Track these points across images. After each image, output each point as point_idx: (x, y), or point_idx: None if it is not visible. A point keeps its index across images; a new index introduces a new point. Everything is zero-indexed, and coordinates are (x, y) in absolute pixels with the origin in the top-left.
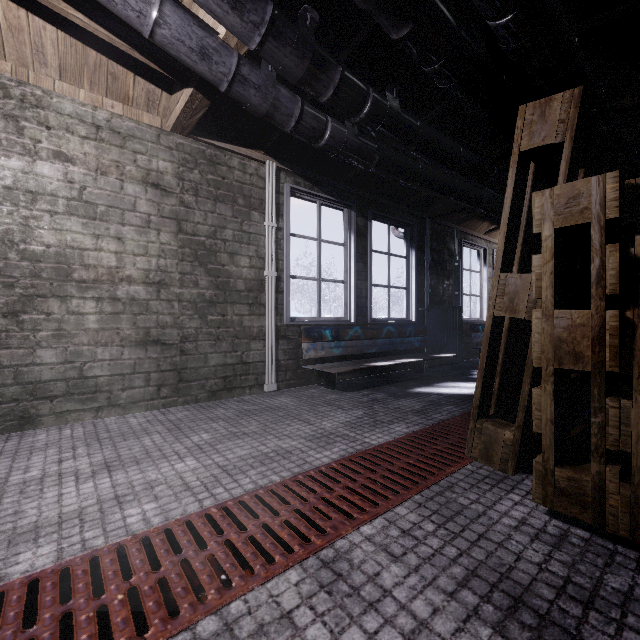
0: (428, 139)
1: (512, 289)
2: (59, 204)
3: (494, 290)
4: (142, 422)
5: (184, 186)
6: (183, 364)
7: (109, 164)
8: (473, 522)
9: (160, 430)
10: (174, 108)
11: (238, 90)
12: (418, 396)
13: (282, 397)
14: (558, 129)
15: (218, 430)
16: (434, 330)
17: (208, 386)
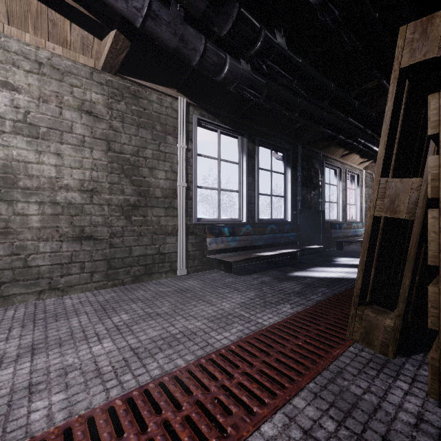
0: (307, 74)
1: (393, 192)
2: (6, 125)
3: (375, 193)
4: (75, 303)
5: (113, 114)
6: (112, 255)
7: (50, 94)
8: (371, 418)
9: (88, 311)
10: (103, 50)
11: (151, 25)
12: (296, 279)
13: (190, 280)
14: (440, 43)
15: (136, 311)
16: (304, 228)
17: (132, 272)
